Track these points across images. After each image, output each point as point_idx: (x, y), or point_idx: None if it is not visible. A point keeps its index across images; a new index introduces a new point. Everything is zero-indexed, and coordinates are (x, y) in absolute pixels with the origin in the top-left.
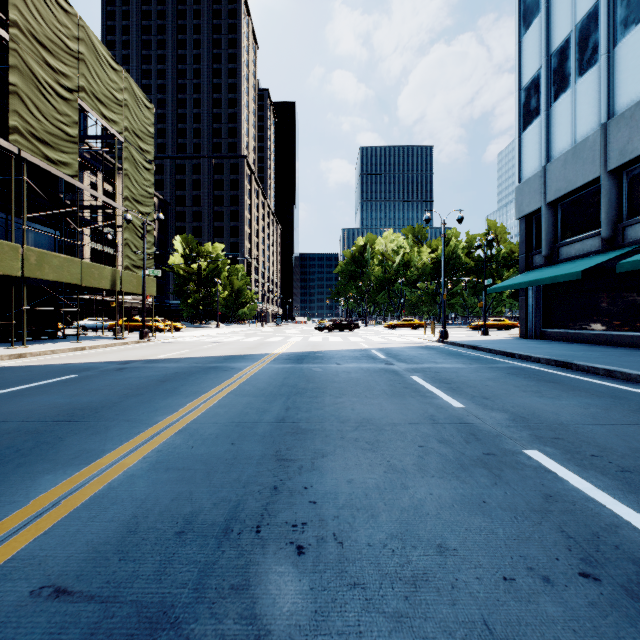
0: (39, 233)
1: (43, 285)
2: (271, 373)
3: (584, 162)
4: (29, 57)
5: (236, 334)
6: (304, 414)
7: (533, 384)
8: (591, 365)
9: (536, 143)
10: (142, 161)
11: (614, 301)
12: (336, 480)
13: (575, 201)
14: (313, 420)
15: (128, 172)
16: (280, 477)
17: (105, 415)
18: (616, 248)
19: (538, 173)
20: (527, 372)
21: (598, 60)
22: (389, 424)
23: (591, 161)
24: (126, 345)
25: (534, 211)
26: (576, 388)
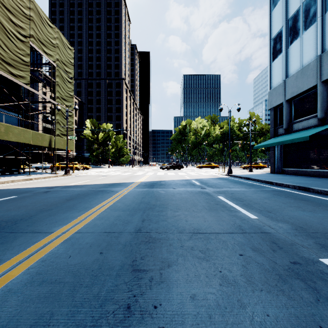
0: (9, 116)
1: (11, 144)
2: (135, 194)
3: (308, 77)
4: (0, 16)
5: (118, 171)
6: (154, 225)
7: (293, 201)
8: (322, 189)
9: (280, 68)
10: (66, 77)
11: (324, 153)
12: (181, 296)
13: (302, 99)
14: (160, 230)
15: (58, 83)
16: (133, 292)
17: (19, 226)
18: (326, 124)
19: (281, 84)
20: (285, 193)
21: (316, 20)
22: (213, 233)
23: (312, 76)
24: (56, 177)
25: (278, 104)
26: (321, 204)
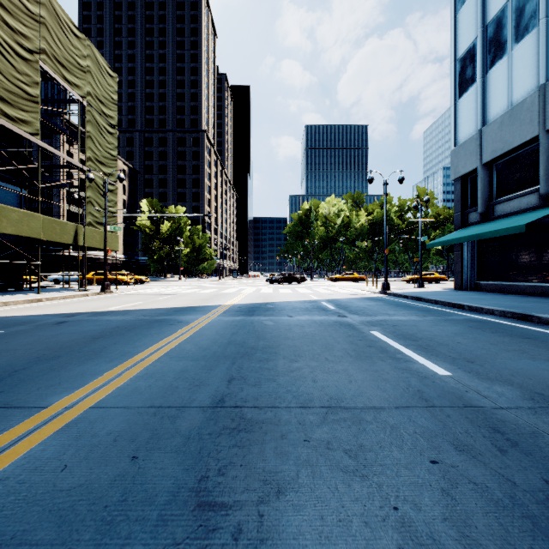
0: (4, 190)
1: (8, 240)
2: (219, 327)
3: (521, 123)
4: None
5: (194, 286)
6: (251, 390)
7: (509, 341)
8: None
9: (472, 109)
10: (105, 125)
11: None
12: None
13: (510, 161)
14: (263, 401)
15: (91, 134)
16: None
17: None
18: None
19: (474, 136)
20: (489, 325)
21: (536, 25)
22: (368, 409)
23: (529, 121)
24: (86, 297)
25: (470, 172)
26: None
